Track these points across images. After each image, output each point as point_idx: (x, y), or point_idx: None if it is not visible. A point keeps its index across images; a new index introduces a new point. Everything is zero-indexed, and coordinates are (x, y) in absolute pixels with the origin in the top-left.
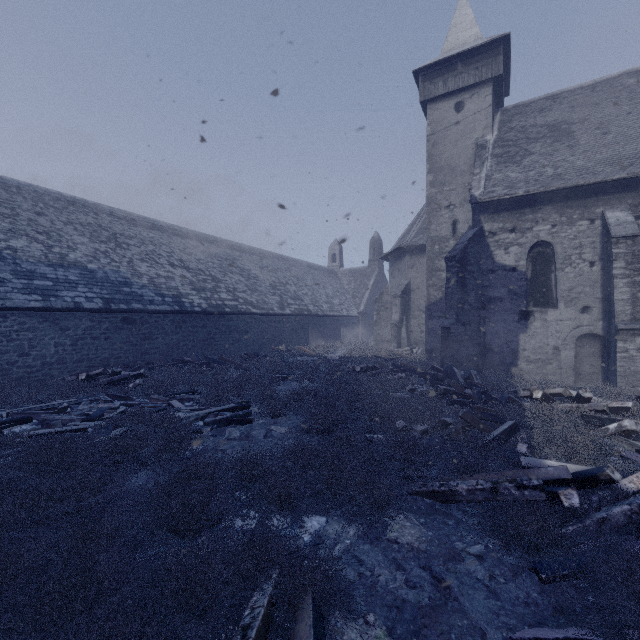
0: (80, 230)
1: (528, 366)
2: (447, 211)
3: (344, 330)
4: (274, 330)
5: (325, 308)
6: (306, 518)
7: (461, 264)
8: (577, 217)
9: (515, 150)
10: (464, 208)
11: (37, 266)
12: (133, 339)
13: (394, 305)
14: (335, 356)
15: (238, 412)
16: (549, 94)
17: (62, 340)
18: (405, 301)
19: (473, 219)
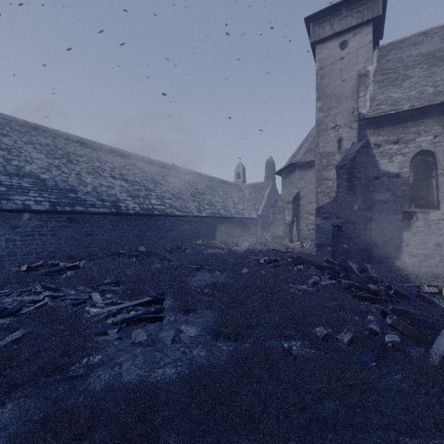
0: (38, 149)
1: (411, 260)
2: (333, 131)
3: (247, 229)
4: (193, 228)
5: (232, 212)
6: None
7: (351, 171)
8: None
9: (394, 76)
10: (348, 128)
11: None
12: (76, 235)
13: (287, 209)
14: (241, 249)
15: (150, 308)
16: (420, 31)
17: (12, 236)
18: (296, 206)
19: (360, 134)
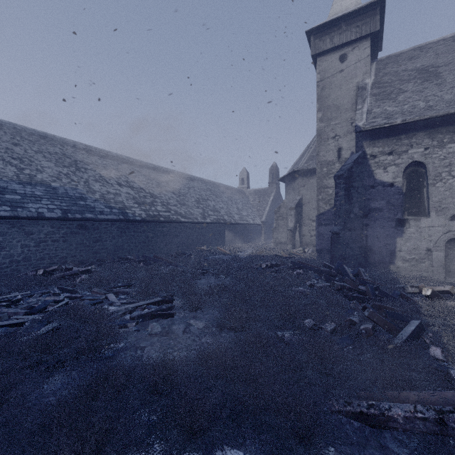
0: (48, 157)
1: (404, 264)
2: (333, 141)
3: (251, 234)
4: (198, 234)
5: (236, 218)
6: (220, 453)
7: (348, 181)
8: (447, 141)
9: (390, 89)
10: (347, 138)
11: (9, 184)
12: (86, 241)
13: (290, 215)
14: (244, 254)
15: (162, 306)
16: (416, 46)
17: (27, 242)
18: (298, 212)
19: (357, 145)
